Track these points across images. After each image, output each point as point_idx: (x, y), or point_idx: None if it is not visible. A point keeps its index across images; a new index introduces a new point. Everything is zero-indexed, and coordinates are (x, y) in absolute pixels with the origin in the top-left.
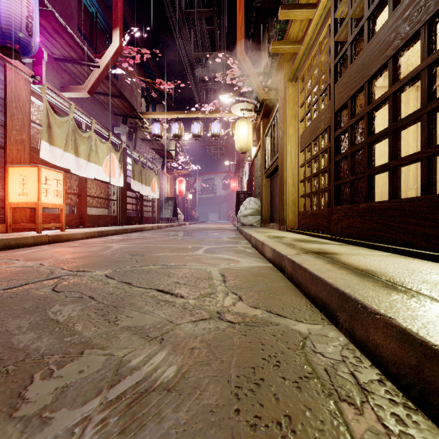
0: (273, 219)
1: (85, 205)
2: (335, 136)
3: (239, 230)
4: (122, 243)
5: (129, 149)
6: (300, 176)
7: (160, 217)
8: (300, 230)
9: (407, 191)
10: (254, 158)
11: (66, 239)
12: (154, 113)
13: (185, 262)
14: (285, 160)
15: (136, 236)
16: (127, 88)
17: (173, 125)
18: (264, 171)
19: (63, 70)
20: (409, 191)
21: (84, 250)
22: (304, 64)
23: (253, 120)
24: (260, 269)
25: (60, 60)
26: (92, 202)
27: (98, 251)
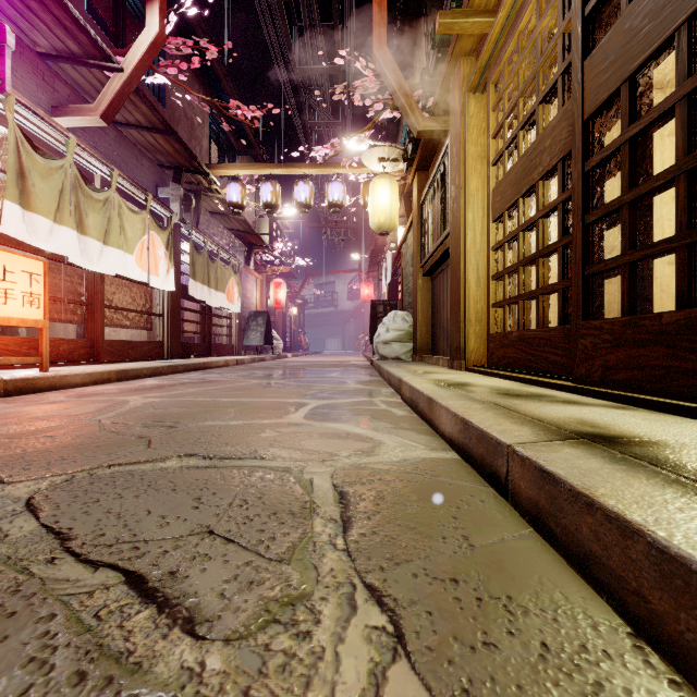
0: (436, 347)
1: (100, 323)
2: (584, 172)
3: (375, 368)
4: (153, 394)
5: (186, 227)
6: (493, 267)
7: (244, 345)
8: (495, 369)
9: None
10: (402, 244)
11: (46, 386)
12: (230, 166)
13: (258, 446)
14: (462, 238)
15: (190, 380)
16: (184, 123)
17: (263, 187)
18: (420, 263)
19: (56, 78)
20: None
21: (59, 413)
22: (502, 51)
23: (399, 179)
24: (434, 472)
25: (50, 58)
26: (117, 318)
27: (87, 414)
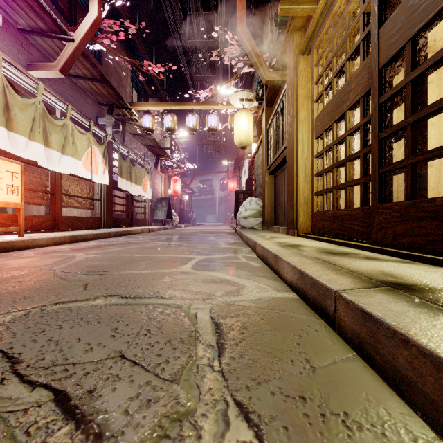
0: (277, 221)
1: (59, 205)
2: (379, 103)
3: (238, 234)
4: (92, 251)
5: (116, 143)
6: (315, 168)
7: (153, 219)
8: (317, 235)
9: (439, 187)
10: (255, 154)
11: (22, 246)
12: (145, 104)
13: (160, 289)
14: (295, 150)
15: (117, 242)
16: (114, 76)
17: (166, 118)
18: (267, 167)
19: (31, 45)
20: (441, 188)
21: (28, 264)
22: (321, 26)
23: (253, 113)
24: (281, 308)
25: (26, 32)
26: (70, 202)
27: (47, 266)
